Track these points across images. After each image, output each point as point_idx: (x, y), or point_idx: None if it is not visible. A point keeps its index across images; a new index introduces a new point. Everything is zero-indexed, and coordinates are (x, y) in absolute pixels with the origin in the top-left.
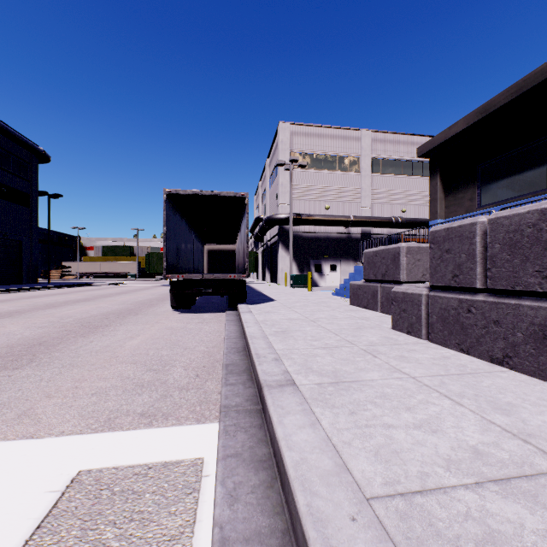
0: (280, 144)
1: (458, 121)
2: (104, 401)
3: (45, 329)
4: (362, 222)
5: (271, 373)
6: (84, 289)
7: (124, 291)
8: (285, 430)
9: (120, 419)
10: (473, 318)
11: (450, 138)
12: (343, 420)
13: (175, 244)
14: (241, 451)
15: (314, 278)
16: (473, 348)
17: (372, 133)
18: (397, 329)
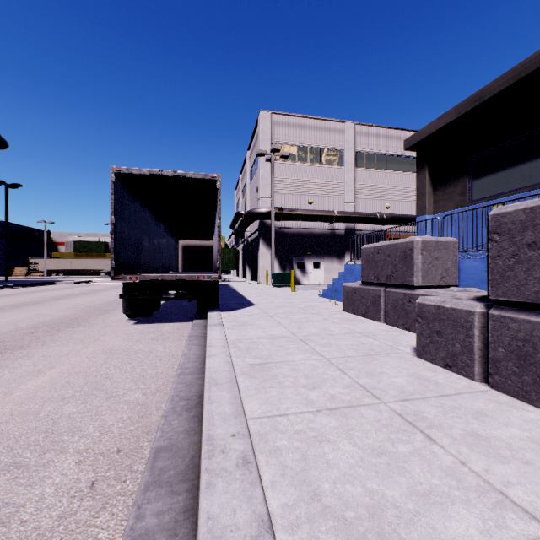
0: (261, 133)
1: (449, 111)
2: None
3: None
4: (347, 218)
5: (228, 535)
6: (42, 288)
7: (87, 291)
8: None
9: None
10: None
11: (440, 130)
12: None
13: (133, 237)
14: None
15: (297, 276)
16: None
17: (356, 126)
18: (424, 358)
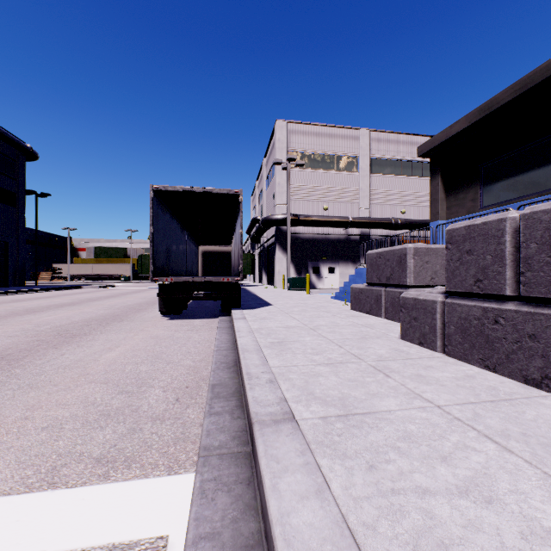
0: (277, 142)
1: (460, 120)
2: (55, 439)
3: (15, 339)
4: (361, 223)
5: (264, 401)
6: (72, 292)
7: (114, 294)
8: (280, 503)
9: (69, 468)
10: (502, 330)
11: (452, 137)
12: (360, 480)
13: (165, 244)
14: (220, 528)
15: (312, 280)
16: (501, 365)
17: (371, 133)
18: (406, 339)
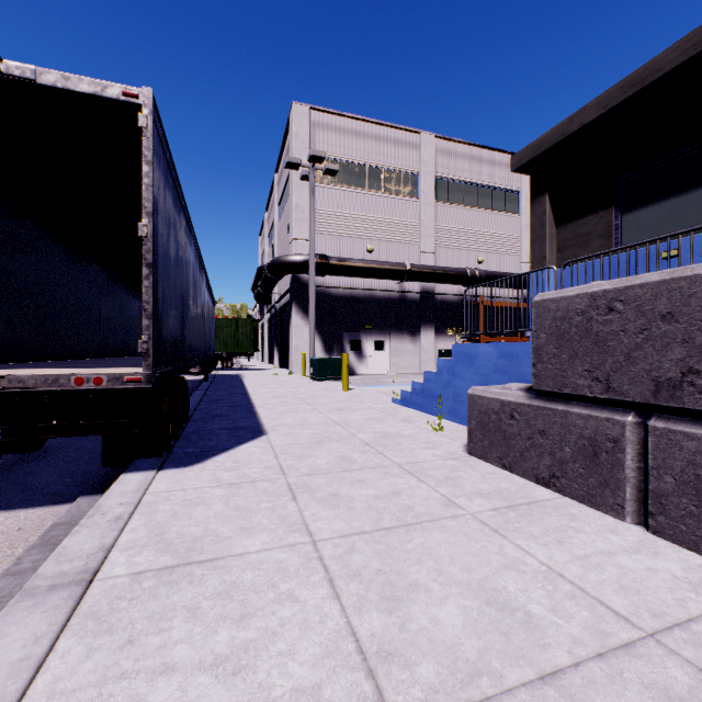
0: (294, 139)
1: (587, 105)
2: None
3: None
4: (424, 274)
5: None
6: None
7: None
8: None
9: None
10: None
11: (571, 136)
12: None
13: None
14: None
15: (350, 361)
16: None
17: (436, 140)
18: None
